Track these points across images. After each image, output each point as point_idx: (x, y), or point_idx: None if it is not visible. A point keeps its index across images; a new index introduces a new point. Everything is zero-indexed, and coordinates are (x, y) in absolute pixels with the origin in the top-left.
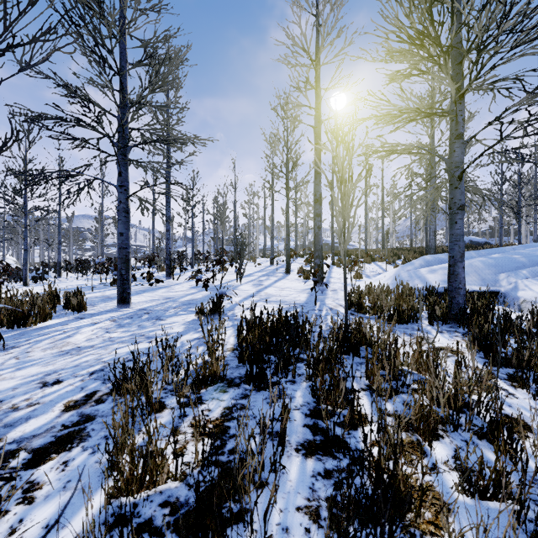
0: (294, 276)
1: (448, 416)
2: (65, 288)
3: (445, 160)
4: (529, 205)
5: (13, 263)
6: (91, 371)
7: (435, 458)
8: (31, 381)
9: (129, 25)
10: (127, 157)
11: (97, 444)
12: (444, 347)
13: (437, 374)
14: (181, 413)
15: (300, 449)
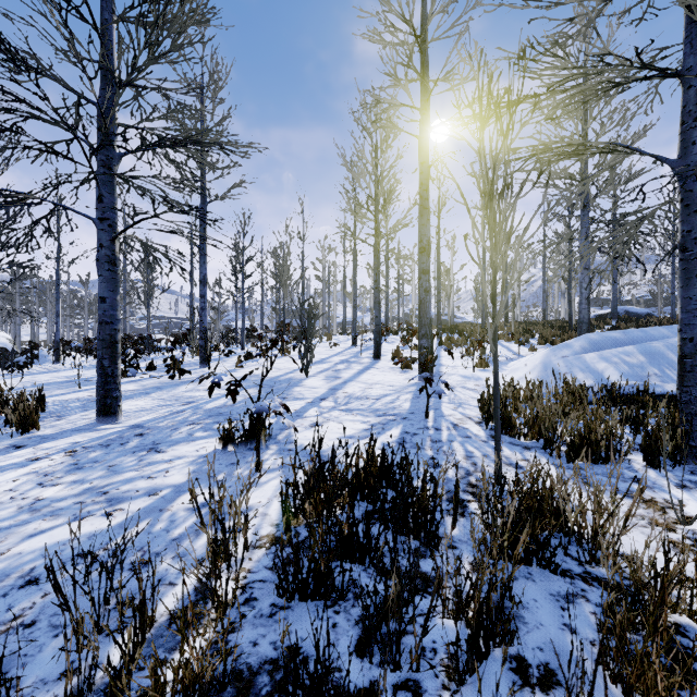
0: (387, 362)
1: None
2: (45, 383)
3: (670, 162)
4: None
5: (7, 342)
6: None
7: None
8: None
9: None
10: (113, 171)
11: None
12: None
13: None
14: None
15: None
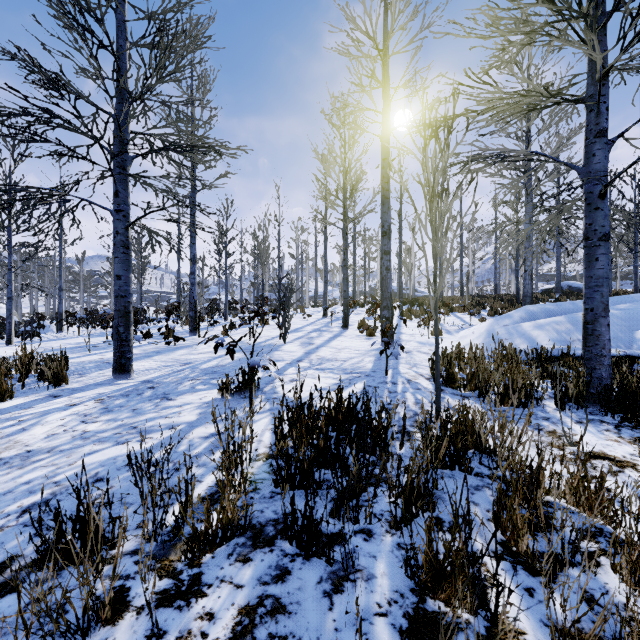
0: (354, 331)
1: None
2: (58, 348)
3: (577, 169)
4: None
5: None
6: (26, 504)
7: None
8: None
9: None
10: (127, 171)
11: None
12: (599, 453)
13: None
14: (153, 626)
15: None
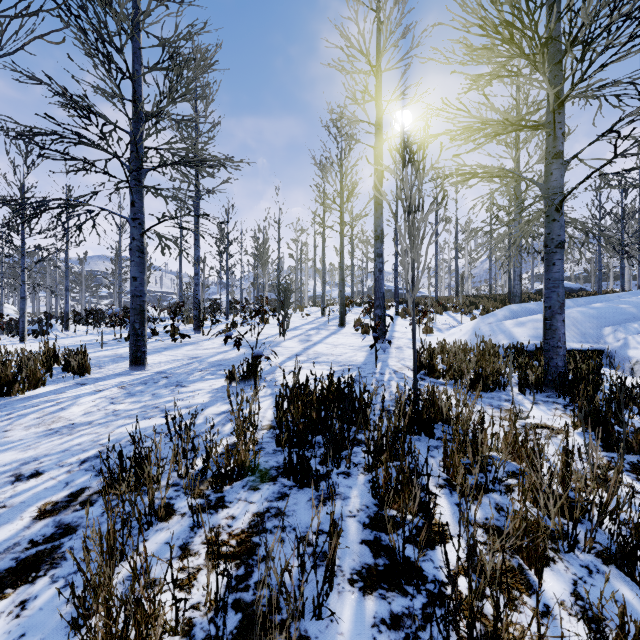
0: (350, 329)
1: (561, 531)
2: (70, 345)
3: (539, 185)
4: (634, 243)
5: (14, 313)
6: (82, 458)
7: (546, 596)
8: (1, 472)
9: (143, 18)
10: (142, 183)
11: (73, 571)
12: (542, 424)
13: (541, 468)
14: (194, 522)
15: (356, 580)
